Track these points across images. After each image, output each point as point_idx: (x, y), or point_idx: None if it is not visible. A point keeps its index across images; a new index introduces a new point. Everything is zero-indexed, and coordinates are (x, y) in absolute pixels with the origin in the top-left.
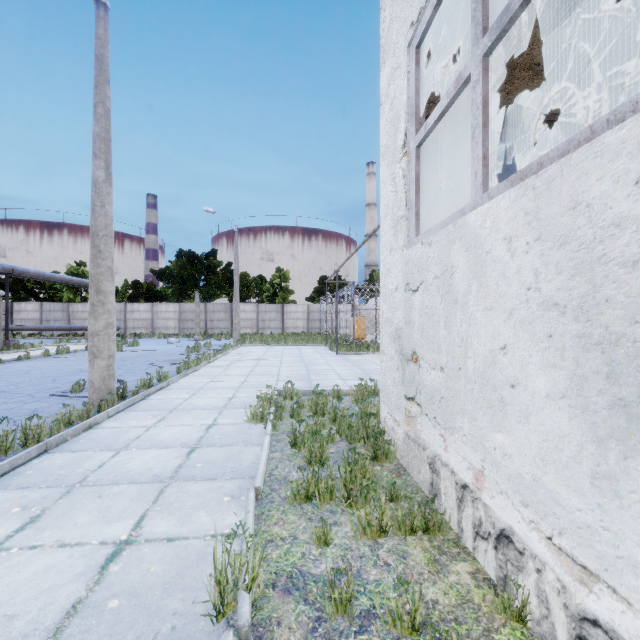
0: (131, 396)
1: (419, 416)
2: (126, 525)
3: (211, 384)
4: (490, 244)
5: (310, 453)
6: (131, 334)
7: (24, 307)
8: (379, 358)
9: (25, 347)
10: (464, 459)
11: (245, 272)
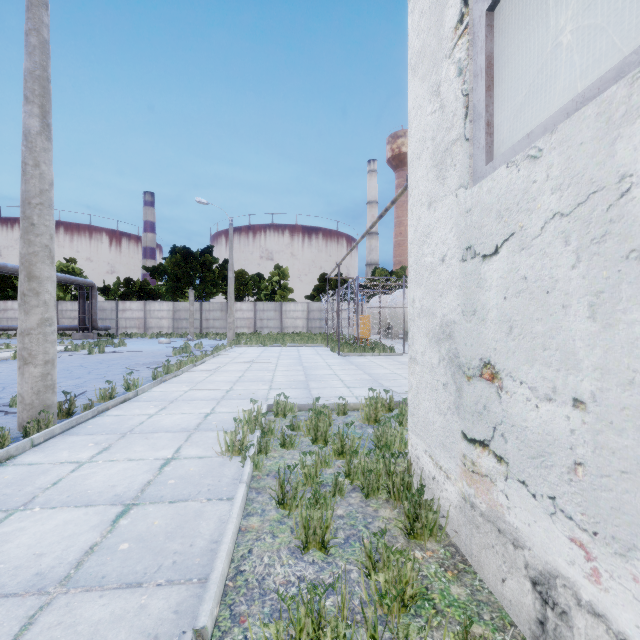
0: (82, 411)
1: (501, 479)
2: None
3: (189, 394)
4: None
5: (305, 529)
6: (122, 334)
7: (10, 306)
8: (386, 360)
9: None
10: None
11: (243, 270)
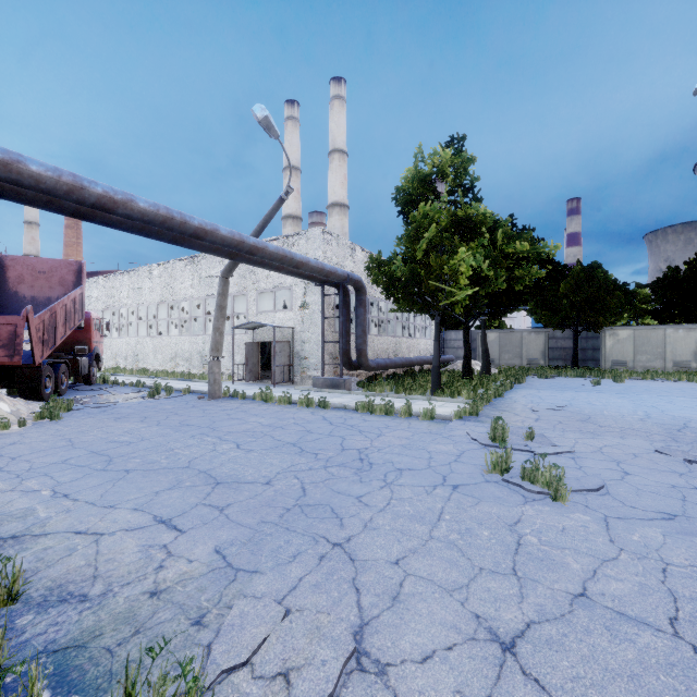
0: None
1: None
2: None
3: None
4: None
5: None
6: None
7: None
8: None
9: None
10: None
11: None
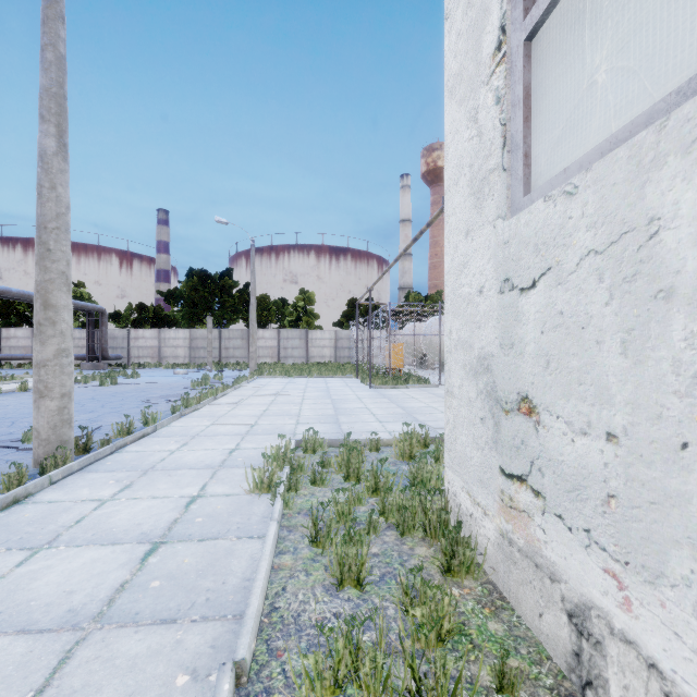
0: (99, 447)
1: (538, 514)
2: None
3: (211, 429)
4: None
5: (340, 566)
6: (135, 364)
7: (13, 333)
8: (421, 393)
9: (4, 379)
10: None
11: (265, 294)
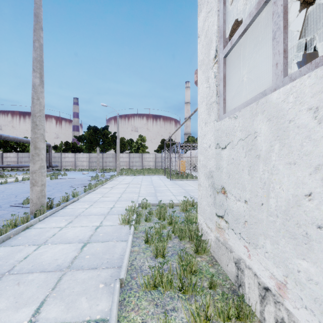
0: (56, 206)
1: (227, 229)
2: (29, 311)
3: (102, 198)
4: (293, 114)
5: (156, 250)
6: (64, 169)
7: (9, 155)
8: (193, 183)
9: (6, 176)
10: (266, 269)
11: (123, 137)
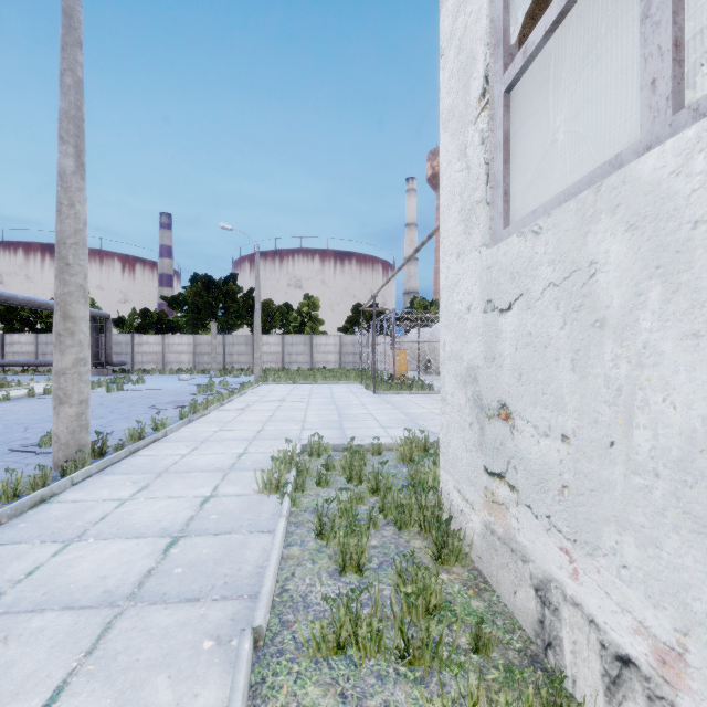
0: (114, 452)
1: (513, 506)
2: None
3: (219, 434)
4: None
5: (343, 554)
6: (139, 370)
7: (17, 339)
8: (424, 399)
9: (10, 385)
10: (624, 610)
11: (269, 299)
